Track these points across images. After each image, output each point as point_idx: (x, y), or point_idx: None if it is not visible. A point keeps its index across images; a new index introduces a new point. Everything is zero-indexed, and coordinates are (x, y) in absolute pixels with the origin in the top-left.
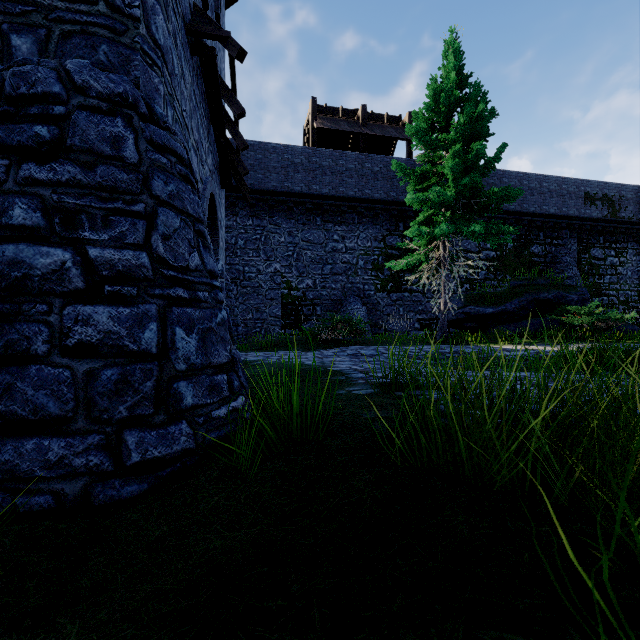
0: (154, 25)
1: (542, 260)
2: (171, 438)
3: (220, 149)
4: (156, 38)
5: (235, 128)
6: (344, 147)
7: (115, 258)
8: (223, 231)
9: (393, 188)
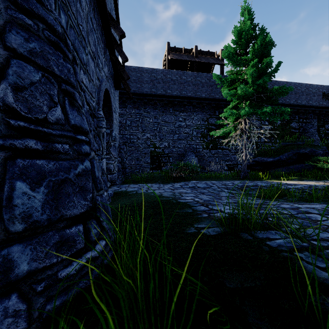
0: None
1: (297, 131)
2: None
3: (113, 65)
4: None
5: (120, 48)
6: (185, 70)
7: None
8: (117, 115)
9: (212, 91)
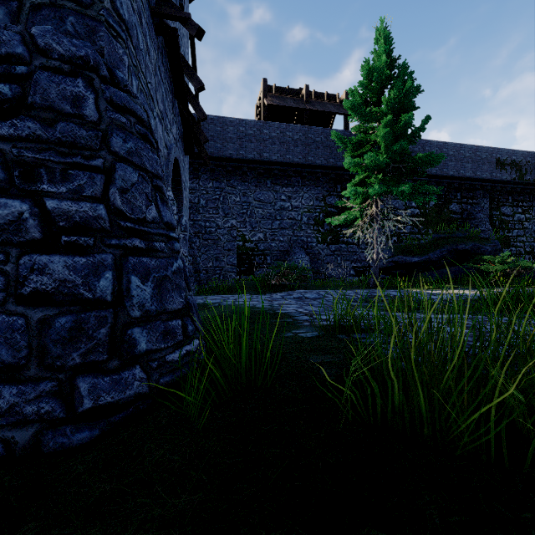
0: (119, 1)
1: (459, 216)
2: (124, 383)
3: (184, 121)
4: (120, 13)
5: (196, 101)
6: (290, 121)
7: (72, 210)
8: (187, 192)
9: (332, 155)
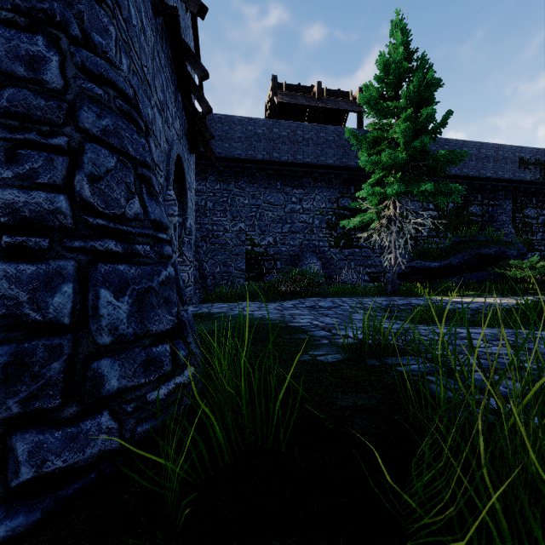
0: None
1: (480, 219)
2: (84, 438)
3: (188, 116)
4: None
5: (200, 93)
6: (301, 120)
7: (19, 201)
8: (192, 193)
9: (345, 155)
